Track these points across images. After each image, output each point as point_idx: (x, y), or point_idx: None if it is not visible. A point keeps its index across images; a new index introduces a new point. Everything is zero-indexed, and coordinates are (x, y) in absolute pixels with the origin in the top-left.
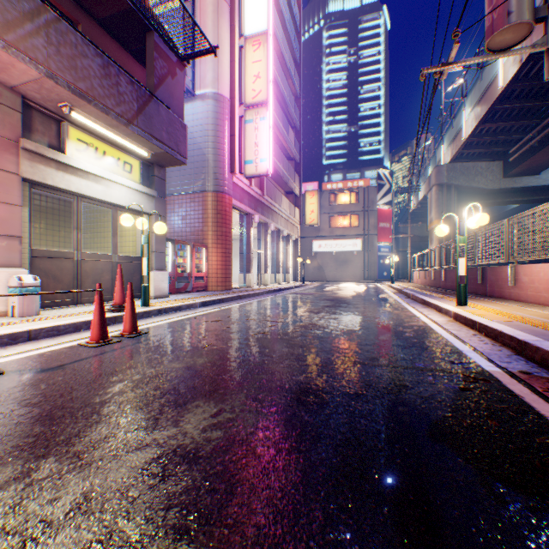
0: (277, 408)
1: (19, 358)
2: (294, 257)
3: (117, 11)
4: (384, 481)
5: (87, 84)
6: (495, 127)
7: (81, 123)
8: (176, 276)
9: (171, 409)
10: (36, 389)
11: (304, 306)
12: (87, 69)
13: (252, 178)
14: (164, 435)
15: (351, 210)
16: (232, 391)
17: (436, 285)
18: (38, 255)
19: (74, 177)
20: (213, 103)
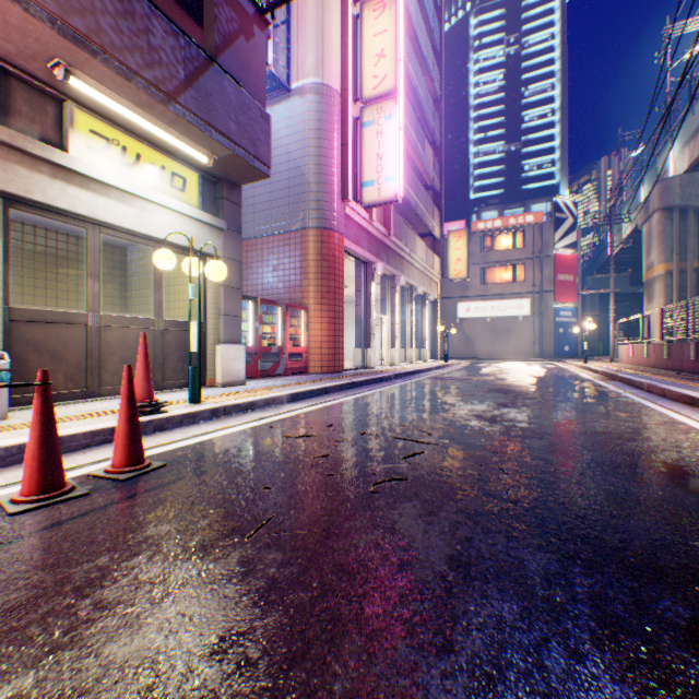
0: None
1: None
2: (432, 325)
3: None
4: None
5: (89, 22)
6: None
7: (94, 103)
8: (259, 352)
9: None
10: None
11: (461, 404)
12: None
13: (373, 208)
14: None
15: (513, 258)
16: None
17: (673, 366)
18: (21, 317)
19: (83, 192)
20: (315, 98)
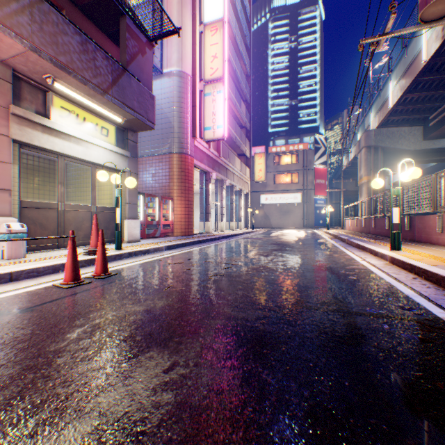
0: (233, 362)
1: None
2: (245, 208)
3: None
4: None
5: (67, 58)
6: (417, 96)
7: (63, 93)
8: (146, 224)
9: (123, 361)
10: None
11: (254, 250)
12: (67, 44)
13: (210, 142)
14: (110, 397)
15: (292, 169)
16: (187, 339)
17: (366, 231)
18: (26, 205)
19: (57, 139)
20: (177, 79)
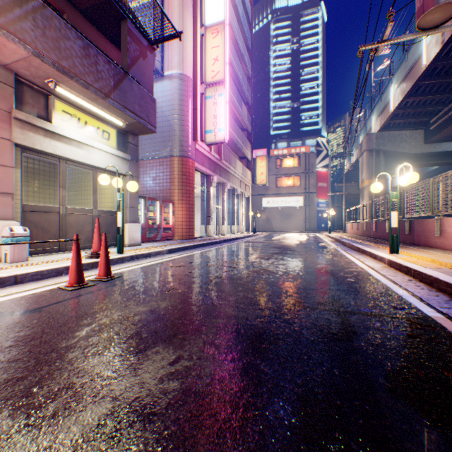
0: (233, 356)
1: (3, 301)
2: (247, 212)
3: (97, 2)
4: (349, 449)
5: (70, 63)
6: (418, 100)
7: (65, 97)
8: (147, 227)
9: (131, 356)
10: (10, 332)
11: (255, 253)
12: (70, 49)
13: (212, 145)
14: (121, 385)
15: (294, 172)
16: (190, 336)
17: (367, 235)
18: (28, 209)
19: (59, 143)
20: (178, 82)
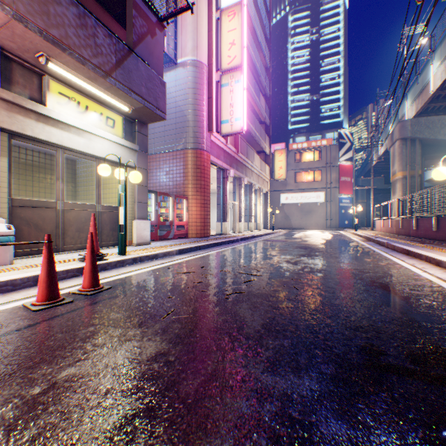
0: None
1: None
2: (264, 208)
3: None
4: None
5: (61, 32)
6: None
7: (61, 76)
8: (158, 225)
9: None
10: None
11: (278, 255)
12: (61, 16)
13: (228, 136)
14: None
15: (314, 166)
16: None
17: (404, 233)
18: (18, 204)
19: (54, 129)
20: (192, 69)
